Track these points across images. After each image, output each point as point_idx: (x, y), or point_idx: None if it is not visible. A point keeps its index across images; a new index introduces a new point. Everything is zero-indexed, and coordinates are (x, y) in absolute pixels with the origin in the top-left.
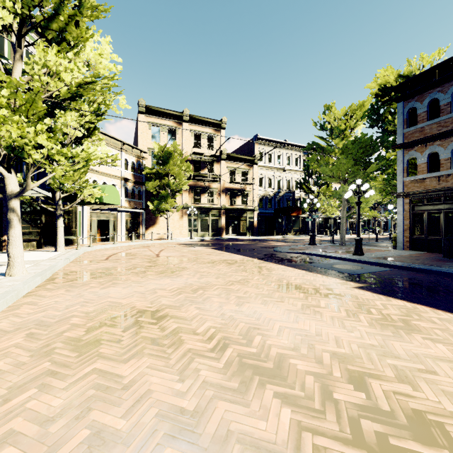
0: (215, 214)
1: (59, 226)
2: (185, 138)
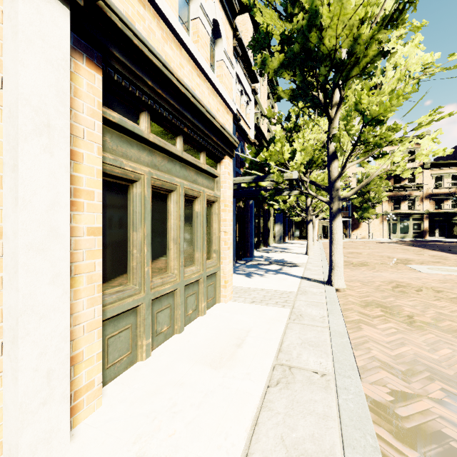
0: (417, 219)
1: None
2: None
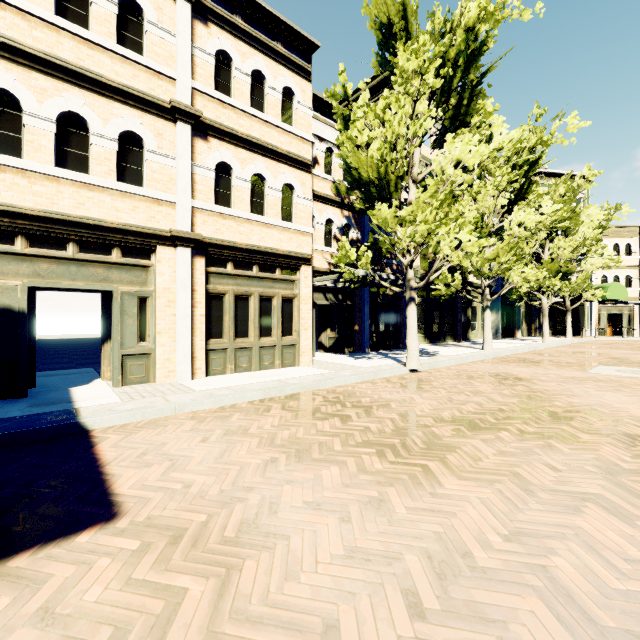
0: None
1: (567, 320)
2: None
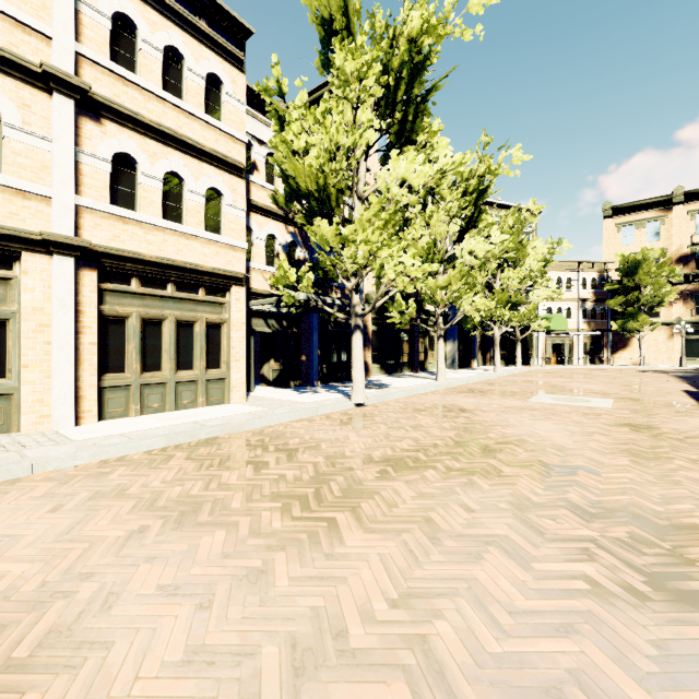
0: None
1: (517, 349)
2: (678, 226)
